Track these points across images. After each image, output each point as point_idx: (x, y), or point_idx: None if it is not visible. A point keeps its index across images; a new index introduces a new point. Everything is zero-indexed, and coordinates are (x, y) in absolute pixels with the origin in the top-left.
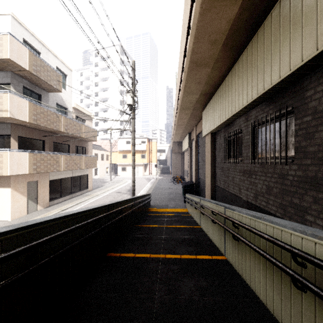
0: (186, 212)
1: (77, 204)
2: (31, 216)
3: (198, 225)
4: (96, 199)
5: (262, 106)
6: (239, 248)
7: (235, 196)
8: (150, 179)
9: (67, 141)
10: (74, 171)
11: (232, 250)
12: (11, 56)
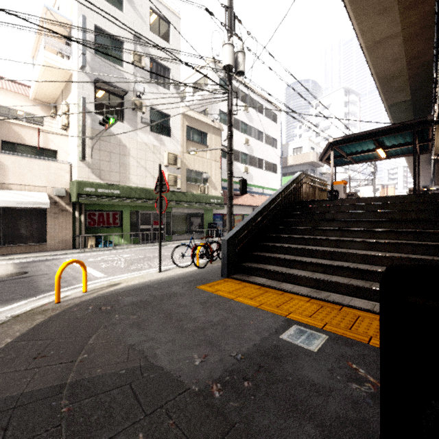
0: None
1: None
2: None
3: None
4: None
5: None
6: None
7: None
8: None
9: None
10: None
11: None
12: (313, 160)
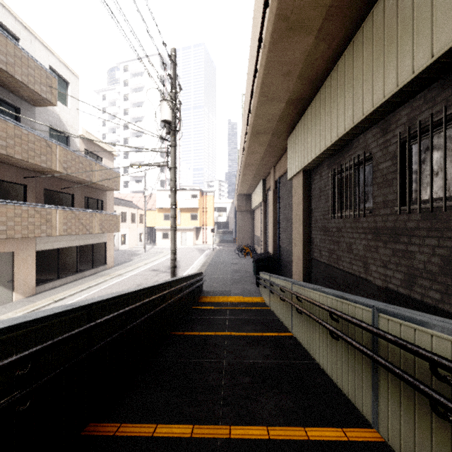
0: (261, 302)
1: (85, 289)
2: None
3: (288, 331)
4: (116, 281)
5: (430, 92)
6: None
7: (356, 277)
8: (203, 251)
9: (69, 187)
10: (83, 237)
11: (415, 432)
12: None
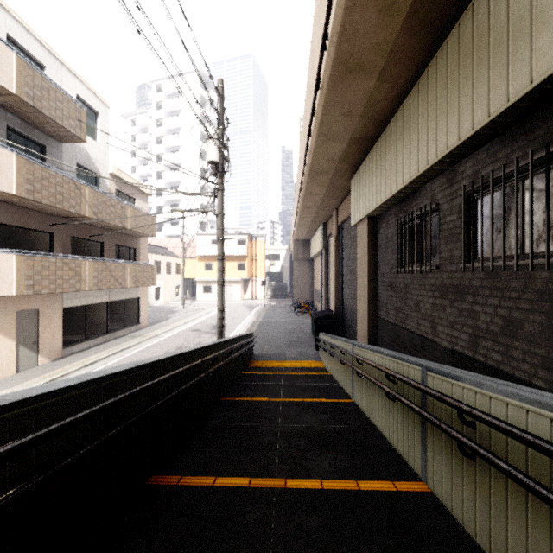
0: (321, 367)
1: (117, 352)
2: (23, 378)
3: (348, 398)
4: (153, 343)
5: (493, 147)
6: (480, 479)
7: (423, 338)
8: (253, 307)
9: (99, 234)
10: (114, 291)
11: (452, 476)
12: None
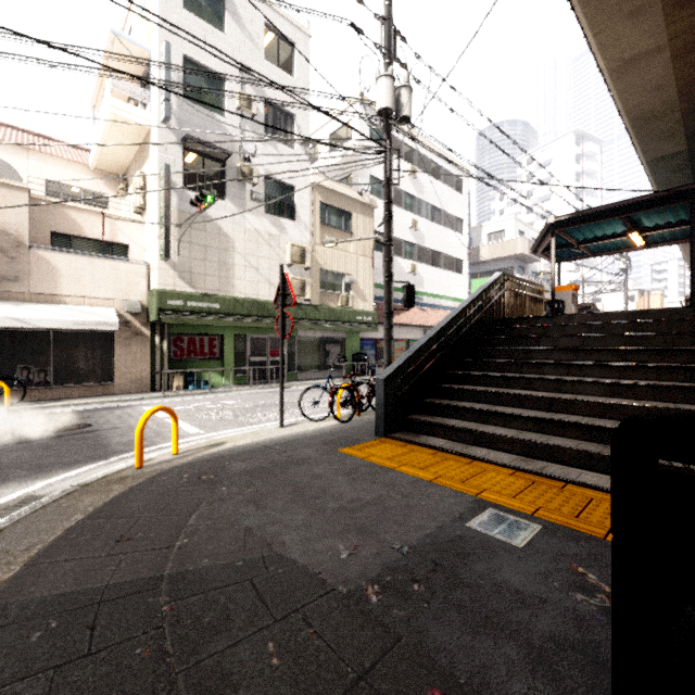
0: None
1: None
2: None
3: None
4: None
5: None
6: None
7: None
8: None
9: None
10: None
11: None
12: (522, 251)
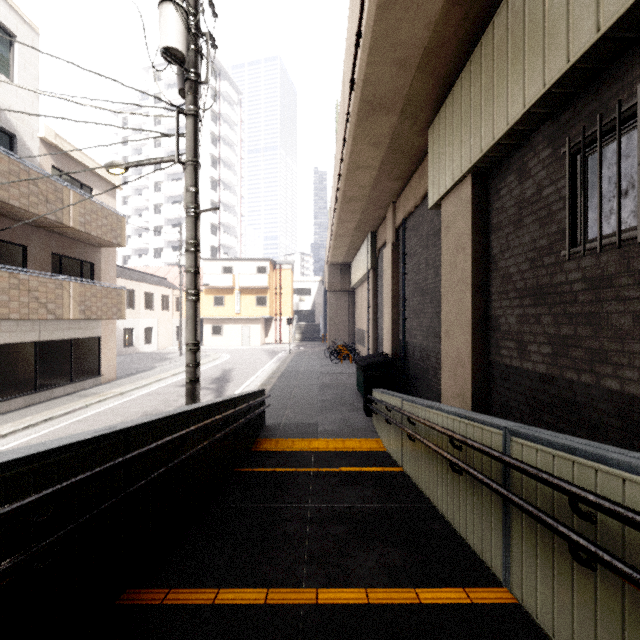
0: (380, 451)
1: (36, 424)
2: None
3: (488, 574)
4: (108, 407)
5: None
6: None
7: None
8: (275, 353)
9: (6, 228)
10: (49, 325)
11: None
12: None
